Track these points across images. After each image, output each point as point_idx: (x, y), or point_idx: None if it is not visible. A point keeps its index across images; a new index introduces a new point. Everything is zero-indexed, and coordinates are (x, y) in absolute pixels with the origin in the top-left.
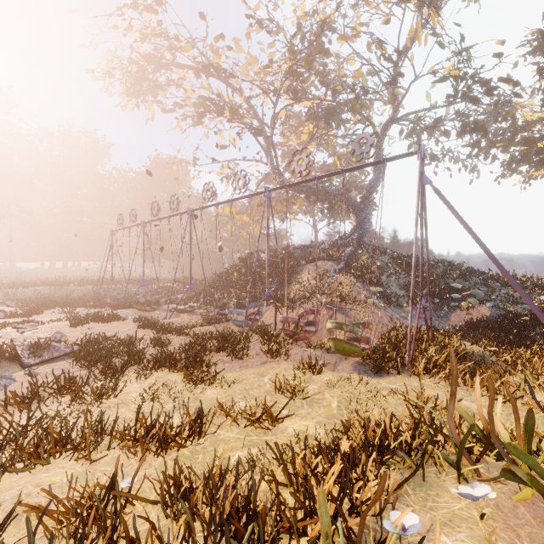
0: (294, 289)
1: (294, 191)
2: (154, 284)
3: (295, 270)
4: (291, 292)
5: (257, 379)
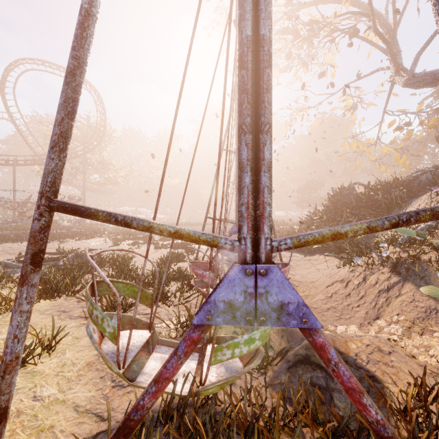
0: (384, 234)
1: (428, 85)
2: (283, 226)
3: (397, 205)
4: (379, 239)
5: (4, 331)
